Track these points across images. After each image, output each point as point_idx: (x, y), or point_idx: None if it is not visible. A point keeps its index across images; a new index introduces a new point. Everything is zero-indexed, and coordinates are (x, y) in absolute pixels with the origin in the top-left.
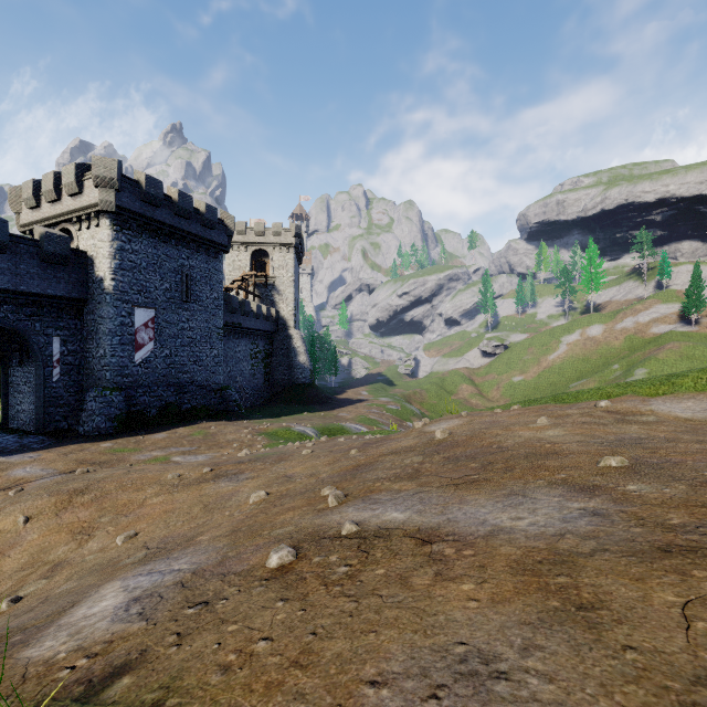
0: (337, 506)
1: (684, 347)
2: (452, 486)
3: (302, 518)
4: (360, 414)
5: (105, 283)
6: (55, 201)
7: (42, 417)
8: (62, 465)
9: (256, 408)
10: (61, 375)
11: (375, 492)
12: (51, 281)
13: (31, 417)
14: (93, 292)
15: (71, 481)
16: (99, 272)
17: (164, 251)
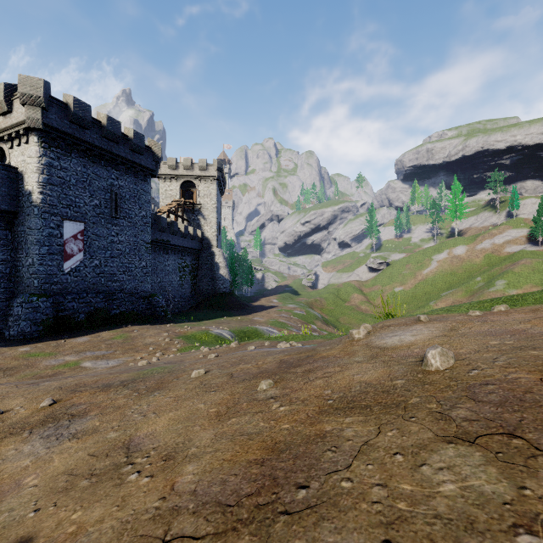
0: None
1: (535, 262)
2: None
3: None
4: (272, 318)
5: (33, 196)
6: None
7: None
8: None
9: (183, 313)
10: None
11: None
12: None
13: None
14: (22, 205)
15: None
16: (28, 186)
17: (93, 170)
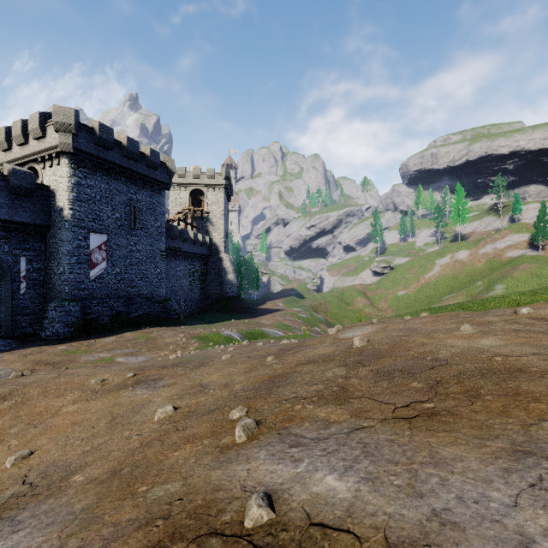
0: (245, 443)
1: (534, 267)
2: (402, 421)
3: (197, 463)
4: (277, 321)
5: (64, 212)
6: (23, 144)
7: (10, 323)
8: (20, 365)
9: (193, 316)
10: (27, 288)
11: (294, 420)
12: (18, 209)
13: (1, 323)
14: (54, 219)
15: (0, 385)
16: (60, 203)
17: (115, 186)
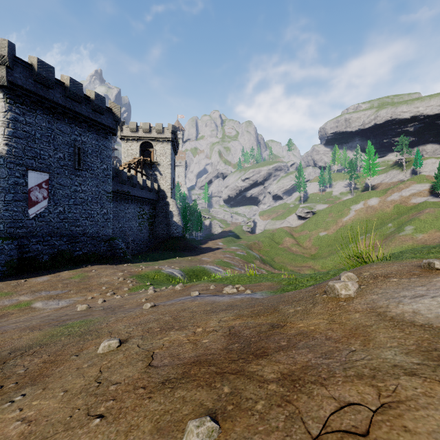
0: None
1: (437, 211)
2: None
3: None
4: (217, 258)
5: None
6: None
7: None
8: None
9: (141, 254)
10: None
11: None
12: None
13: None
14: None
15: None
16: None
17: (57, 126)
